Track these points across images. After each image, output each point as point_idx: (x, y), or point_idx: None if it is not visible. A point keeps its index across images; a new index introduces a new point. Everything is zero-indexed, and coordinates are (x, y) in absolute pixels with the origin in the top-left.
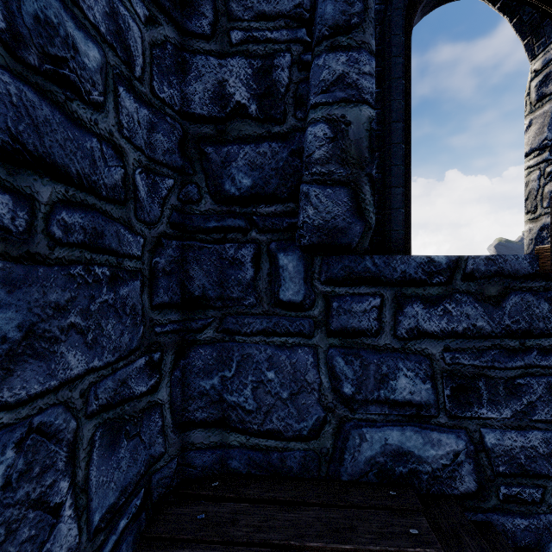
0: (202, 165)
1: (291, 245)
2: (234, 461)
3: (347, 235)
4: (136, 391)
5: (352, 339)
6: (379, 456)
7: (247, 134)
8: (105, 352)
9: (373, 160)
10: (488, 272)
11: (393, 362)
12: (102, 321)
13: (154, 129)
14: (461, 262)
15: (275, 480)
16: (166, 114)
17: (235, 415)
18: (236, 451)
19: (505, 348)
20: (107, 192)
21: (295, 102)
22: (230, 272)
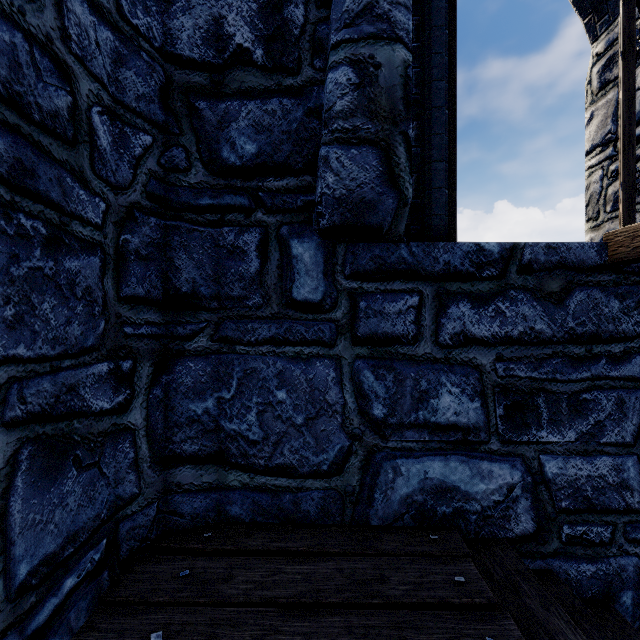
0: (191, 123)
1: (307, 229)
2: (234, 507)
3: (377, 213)
4: (93, 405)
5: (384, 348)
6: (417, 494)
7: (252, 86)
8: (39, 340)
9: (409, 117)
10: (549, 264)
11: (435, 376)
12: (32, 295)
13: (123, 63)
14: (517, 251)
15: (287, 529)
16: (141, 48)
17: (235, 447)
18: (237, 494)
19: (569, 355)
20: (42, 118)
21: (312, 47)
22: (229, 264)
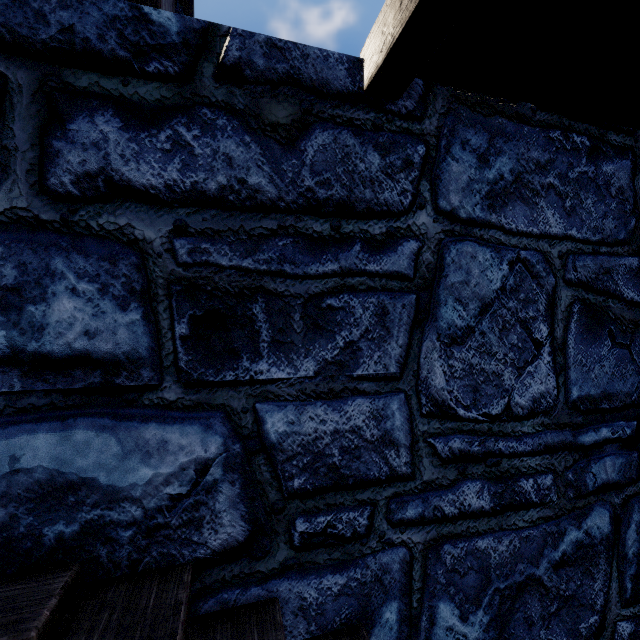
0: None
1: None
2: None
3: None
4: None
5: None
6: None
7: None
8: None
9: None
10: (272, 74)
11: (37, 257)
12: None
13: None
14: (215, 39)
15: None
16: None
17: None
18: None
19: (305, 234)
20: None
21: None
22: None
